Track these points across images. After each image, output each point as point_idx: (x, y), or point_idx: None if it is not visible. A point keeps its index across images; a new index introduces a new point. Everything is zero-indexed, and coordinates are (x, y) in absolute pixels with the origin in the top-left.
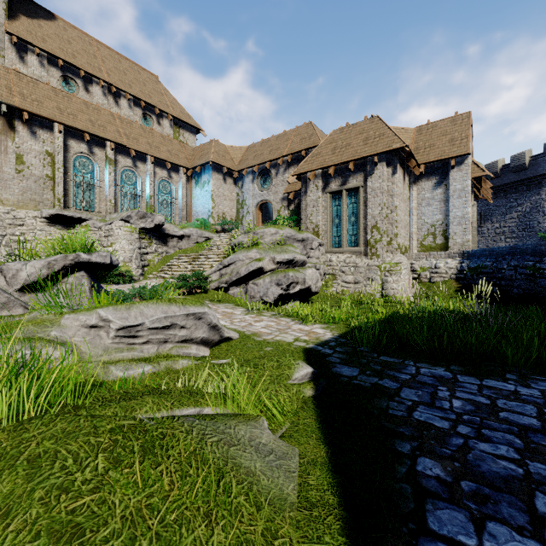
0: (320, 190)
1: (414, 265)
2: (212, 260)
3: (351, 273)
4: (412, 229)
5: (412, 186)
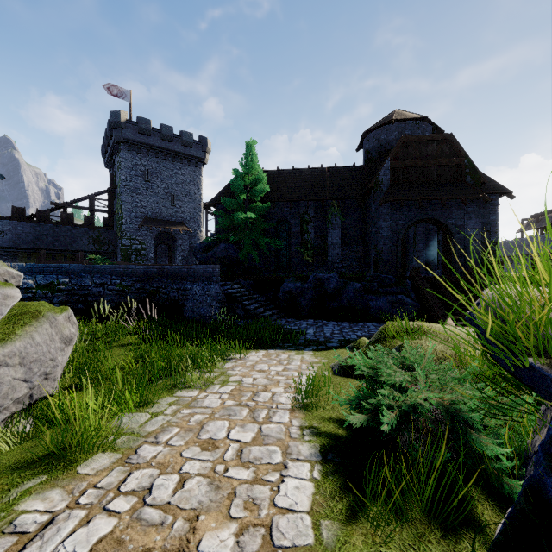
0: None
1: None
2: None
3: None
4: None
5: None
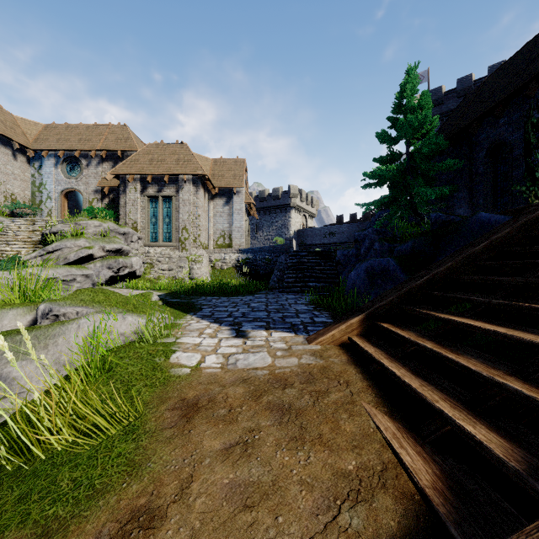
0: (139, 192)
1: (211, 258)
2: (17, 247)
3: (166, 262)
4: (210, 232)
5: (210, 201)
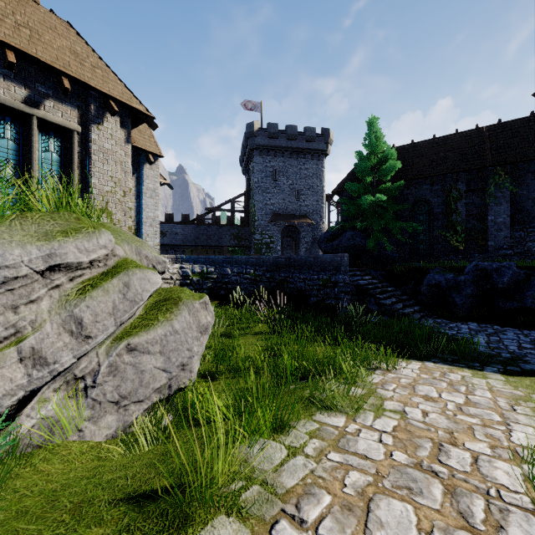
0: None
1: None
2: None
3: None
4: None
5: None
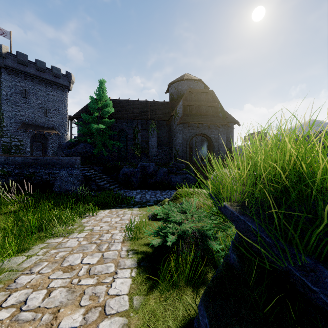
0: None
1: None
2: None
3: None
4: None
5: None
